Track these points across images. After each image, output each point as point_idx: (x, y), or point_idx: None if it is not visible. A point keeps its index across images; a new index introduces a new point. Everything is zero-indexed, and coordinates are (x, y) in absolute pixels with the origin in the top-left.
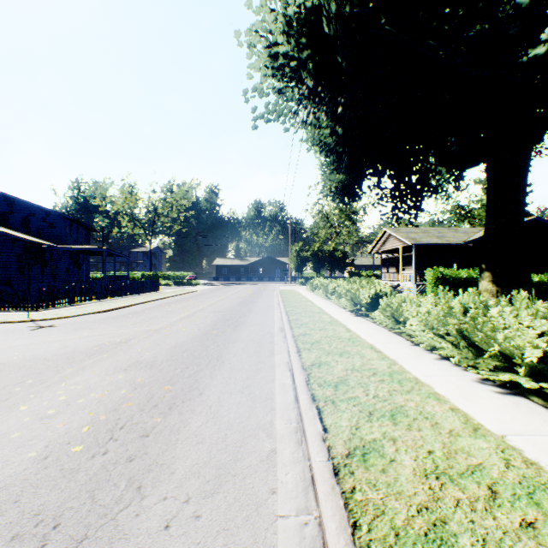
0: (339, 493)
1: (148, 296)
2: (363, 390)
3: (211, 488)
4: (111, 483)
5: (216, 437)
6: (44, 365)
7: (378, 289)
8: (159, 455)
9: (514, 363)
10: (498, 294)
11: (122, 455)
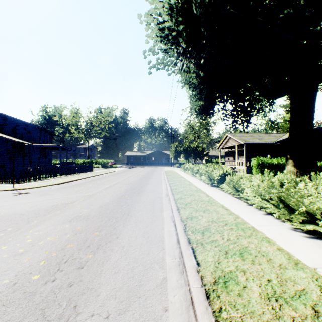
0: (211, 313)
1: (86, 174)
2: (220, 235)
3: (123, 307)
4: (56, 303)
5: (127, 269)
6: (20, 218)
7: (225, 170)
8: (89, 281)
9: (315, 218)
10: (298, 174)
11: (64, 282)
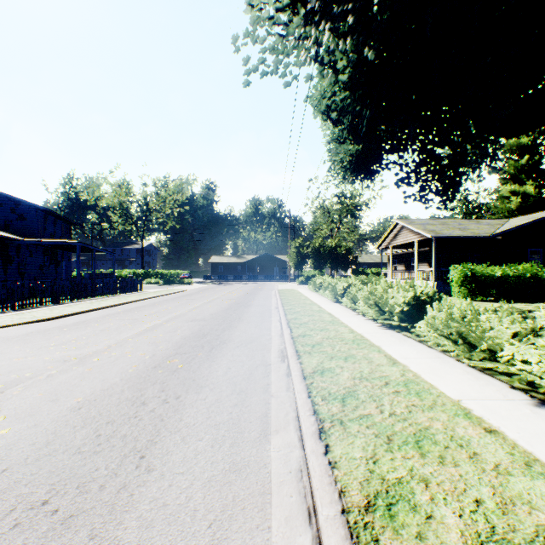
0: None
1: (123, 297)
2: None
3: None
4: None
5: None
6: None
7: (418, 291)
8: None
9: None
10: None
11: None
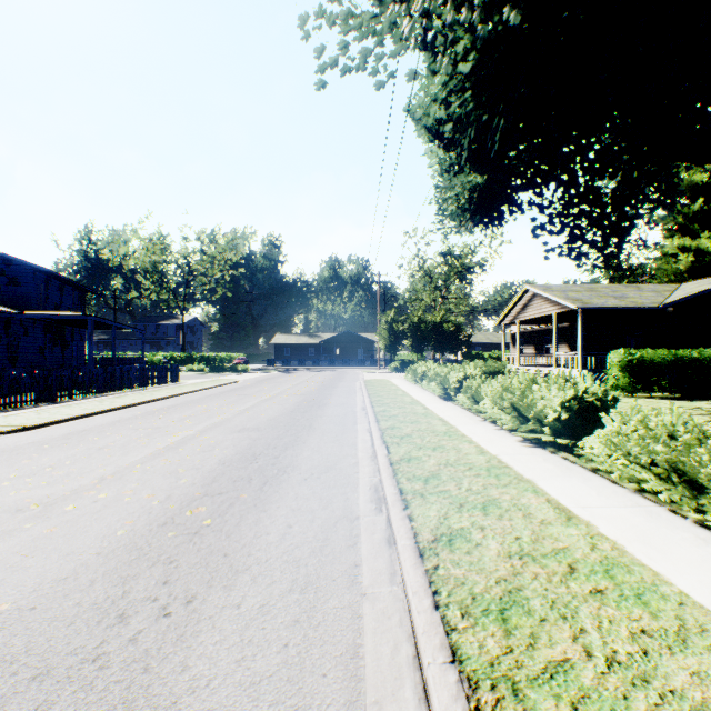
0: None
1: (149, 393)
2: None
3: None
4: None
5: None
6: None
7: (581, 389)
8: None
9: None
10: None
11: None
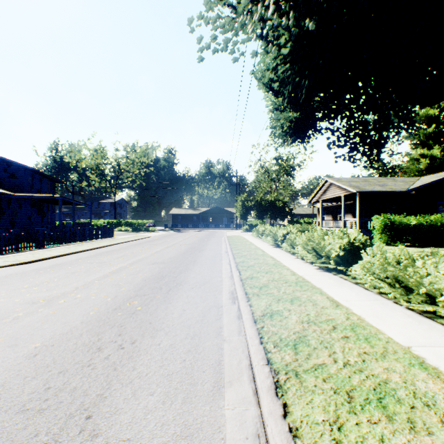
0: None
1: (96, 243)
2: None
3: None
4: None
5: None
6: None
7: (352, 238)
8: None
9: None
10: None
11: None
